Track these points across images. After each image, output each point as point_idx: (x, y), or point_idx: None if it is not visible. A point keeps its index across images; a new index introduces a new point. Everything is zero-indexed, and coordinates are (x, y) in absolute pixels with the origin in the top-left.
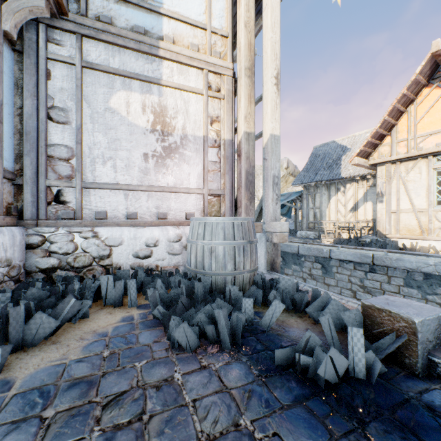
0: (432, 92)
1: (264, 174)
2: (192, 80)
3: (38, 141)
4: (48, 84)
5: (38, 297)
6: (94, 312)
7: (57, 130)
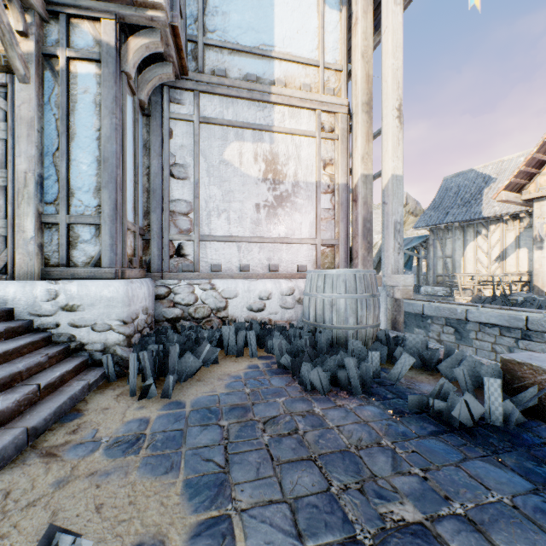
0: None
1: (383, 220)
2: (304, 122)
3: (162, 198)
4: (170, 143)
5: (178, 341)
6: (220, 360)
7: (178, 186)
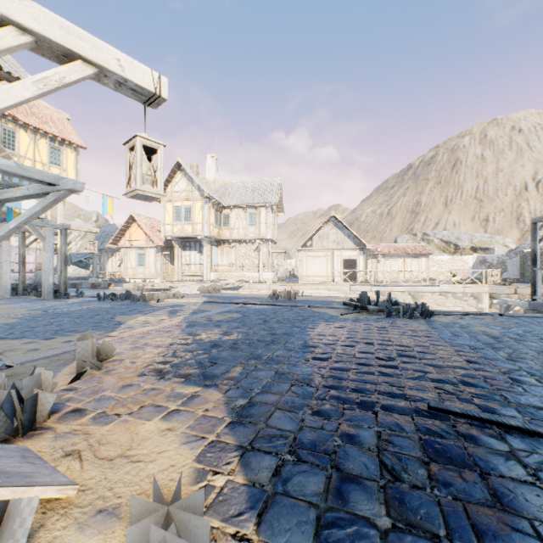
0: (136, 225)
1: (58, 257)
2: None
3: None
4: None
5: None
6: None
7: None
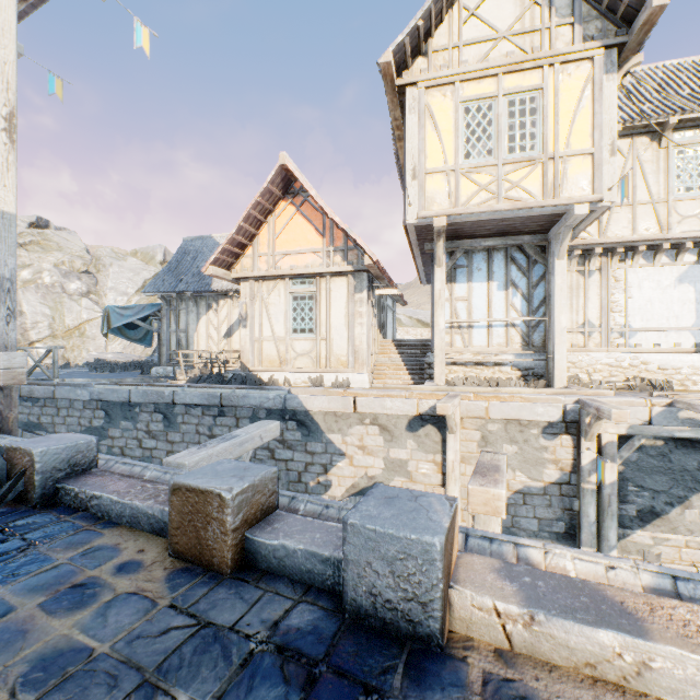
0: (288, 208)
1: None
2: None
3: None
4: None
5: None
6: None
7: None
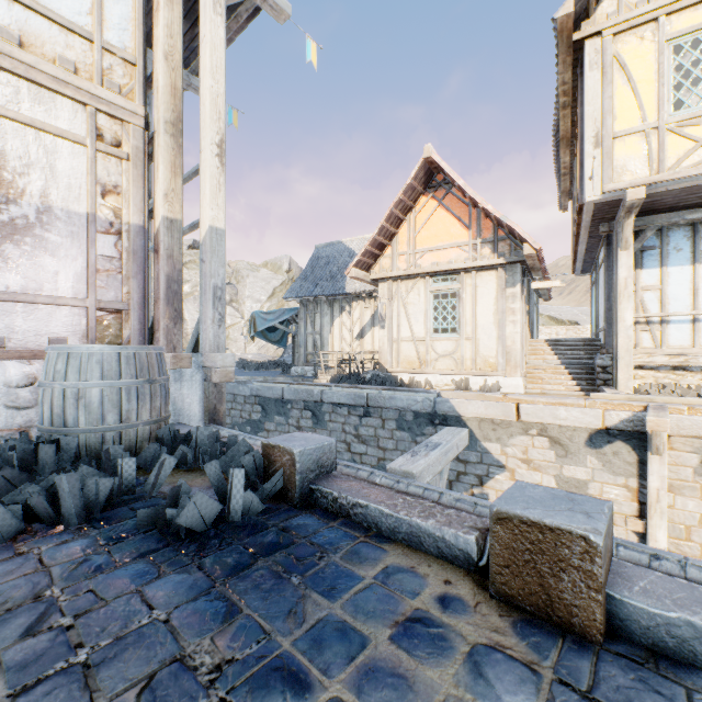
0: (429, 203)
1: (202, 283)
2: (64, 117)
3: None
4: None
5: None
6: None
7: None
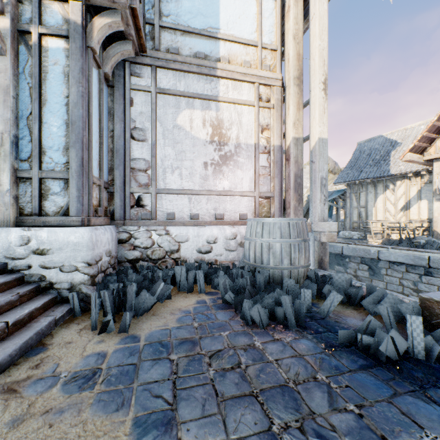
0: None
1: (311, 176)
2: (245, 93)
3: (124, 157)
4: (131, 110)
5: (136, 280)
6: (173, 295)
7: (138, 147)
